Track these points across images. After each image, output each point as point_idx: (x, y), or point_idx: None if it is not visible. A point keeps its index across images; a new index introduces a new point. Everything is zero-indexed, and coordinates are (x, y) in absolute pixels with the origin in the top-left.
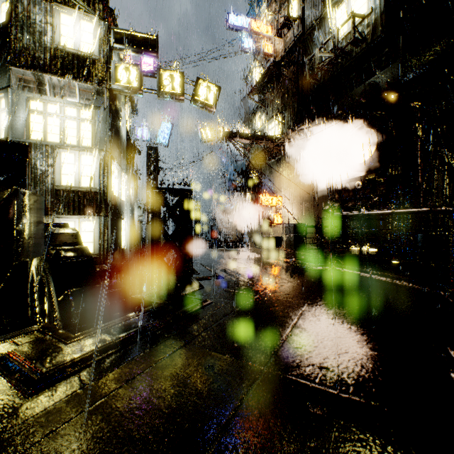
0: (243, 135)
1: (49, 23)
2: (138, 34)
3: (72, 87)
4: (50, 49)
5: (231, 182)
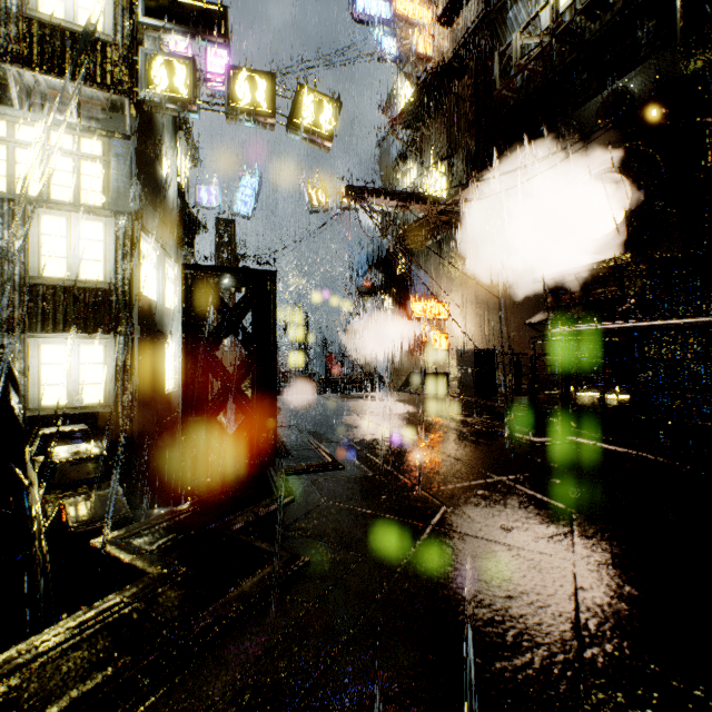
0: (382, 192)
1: None
2: (190, 1)
3: (63, 95)
4: (18, 17)
5: (360, 280)
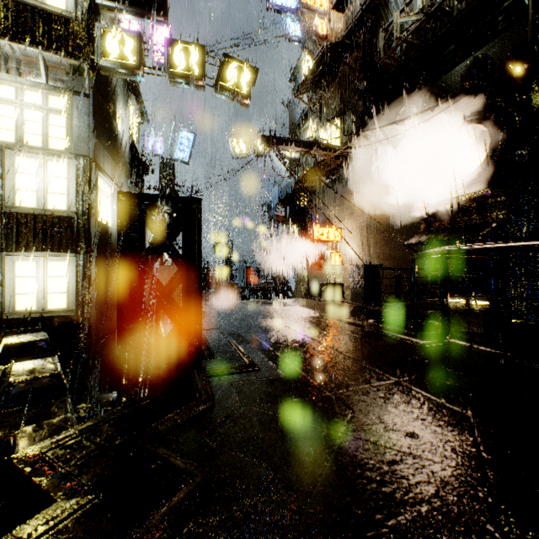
0: (290, 141)
1: None
2: None
3: (34, 60)
4: None
5: (272, 211)
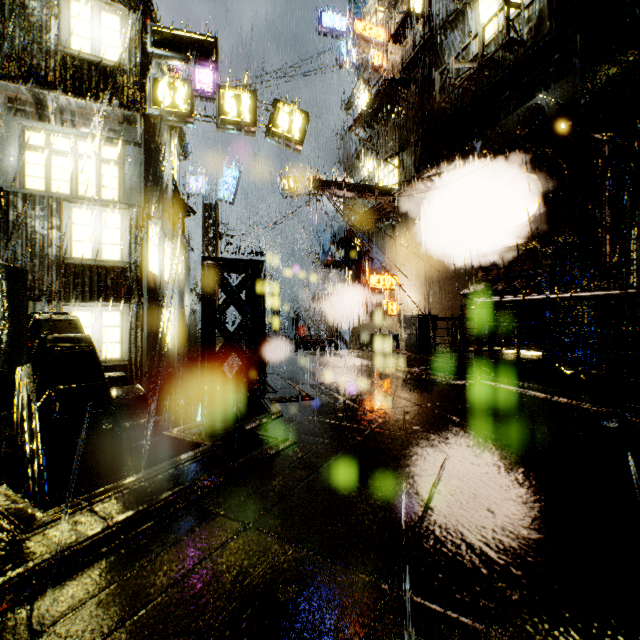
0: (343, 185)
1: (53, 14)
2: (188, 34)
3: (88, 112)
4: (55, 54)
5: (325, 255)
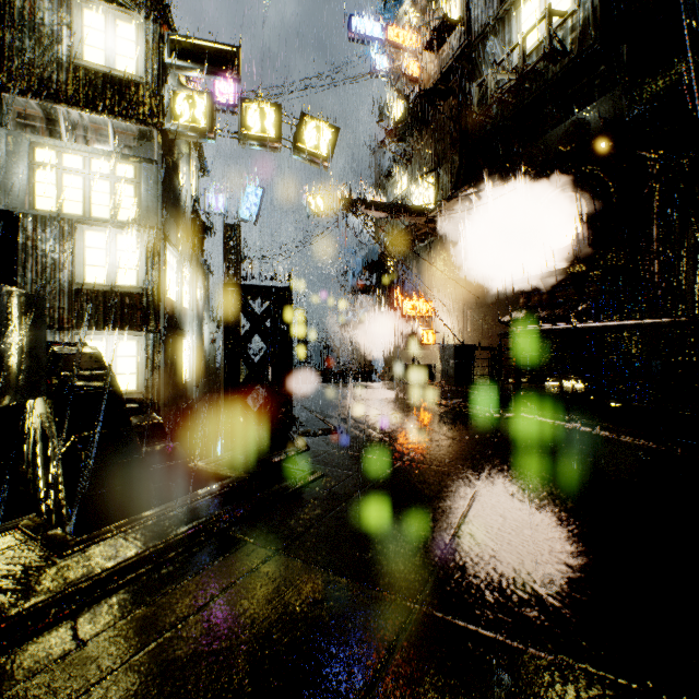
0: (374, 204)
1: (65, 24)
2: (208, 44)
3: (102, 127)
4: (67, 65)
5: (355, 280)
